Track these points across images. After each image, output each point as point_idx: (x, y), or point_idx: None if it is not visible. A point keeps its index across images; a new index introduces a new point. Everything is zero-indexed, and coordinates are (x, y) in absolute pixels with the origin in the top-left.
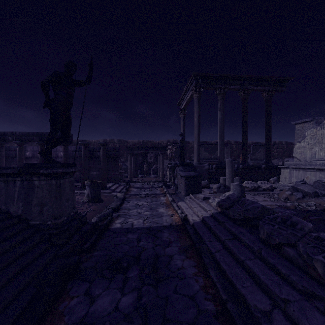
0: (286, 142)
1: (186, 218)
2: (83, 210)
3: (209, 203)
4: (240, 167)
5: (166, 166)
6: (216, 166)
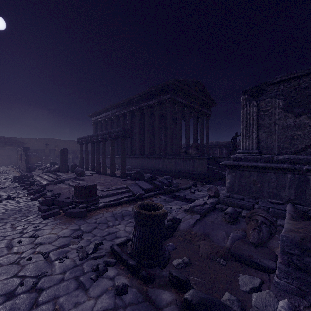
0: None
1: None
2: None
3: None
4: None
5: None
6: None
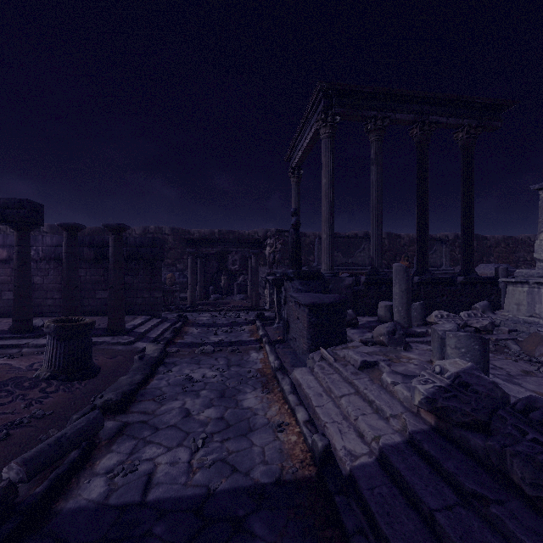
0: (476, 236)
1: (328, 454)
2: (8, 419)
3: (382, 383)
4: (415, 282)
5: (264, 278)
6: (368, 279)
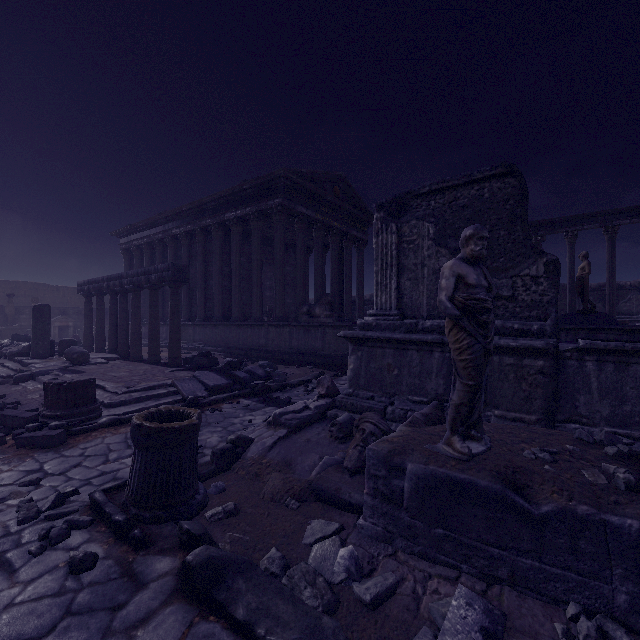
0: None
1: None
2: None
3: None
4: None
5: None
6: None
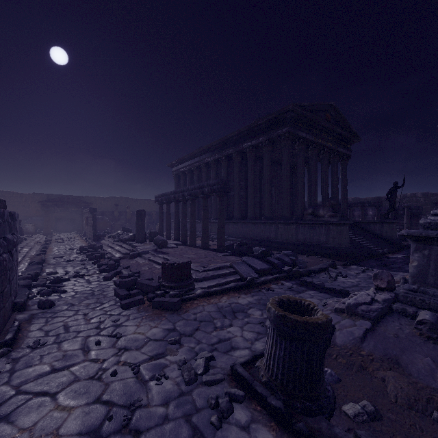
0: None
1: None
2: None
3: None
4: None
5: None
6: None
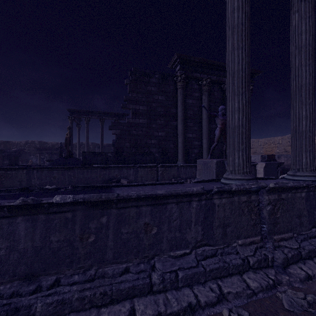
0: None
1: None
2: None
3: None
4: None
5: None
6: None
